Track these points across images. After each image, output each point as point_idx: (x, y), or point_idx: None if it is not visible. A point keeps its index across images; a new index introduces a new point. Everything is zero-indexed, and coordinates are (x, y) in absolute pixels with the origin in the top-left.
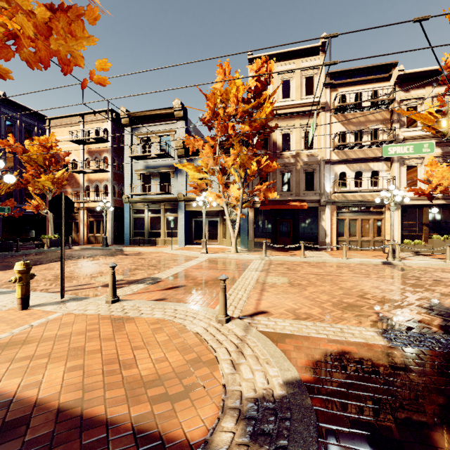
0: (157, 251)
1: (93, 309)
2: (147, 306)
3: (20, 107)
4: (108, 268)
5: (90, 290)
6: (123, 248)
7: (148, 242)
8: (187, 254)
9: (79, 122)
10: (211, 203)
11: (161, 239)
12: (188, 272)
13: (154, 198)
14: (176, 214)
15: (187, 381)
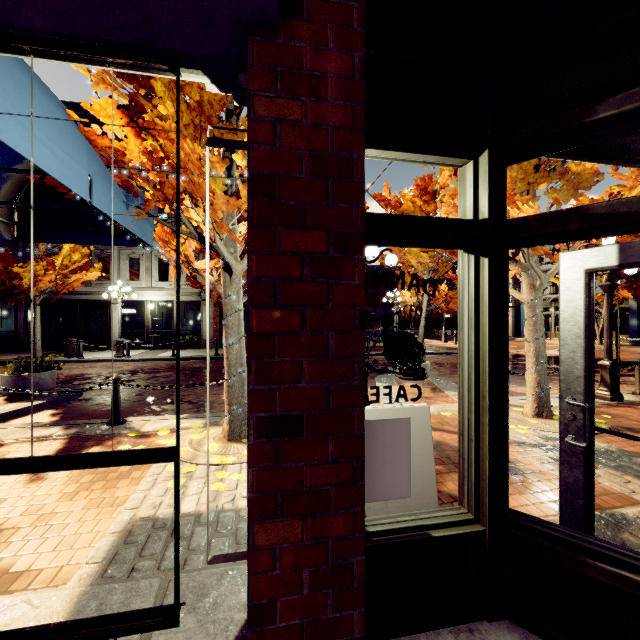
0: None
1: None
2: None
3: None
4: None
5: None
6: (514, 338)
7: None
8: (555, 343)
9: None
10: None
11: (551, 333)
12: None
13: (544, 298)
14: None
15: None
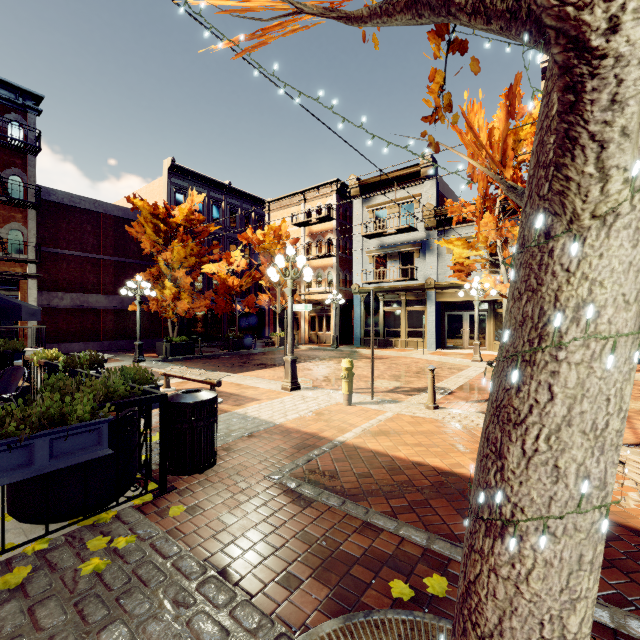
0: (403, 355)
1: (419, 412)
2: (476, 417)
3: (241, 194)
4: (368, 372)
5: (380, 394)
6: (358, 350)
7: (384, 344)
8: (450, 362)
9: (299, 201)
10: (488, 291)
11: (401, 340)
12: (479, 384)
13: (392, 286)
14: (422, 306)
15: (614, 494)
